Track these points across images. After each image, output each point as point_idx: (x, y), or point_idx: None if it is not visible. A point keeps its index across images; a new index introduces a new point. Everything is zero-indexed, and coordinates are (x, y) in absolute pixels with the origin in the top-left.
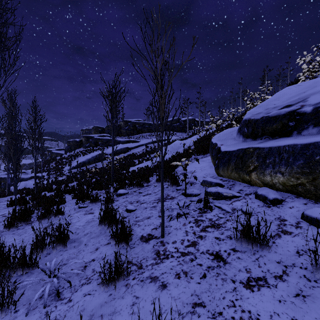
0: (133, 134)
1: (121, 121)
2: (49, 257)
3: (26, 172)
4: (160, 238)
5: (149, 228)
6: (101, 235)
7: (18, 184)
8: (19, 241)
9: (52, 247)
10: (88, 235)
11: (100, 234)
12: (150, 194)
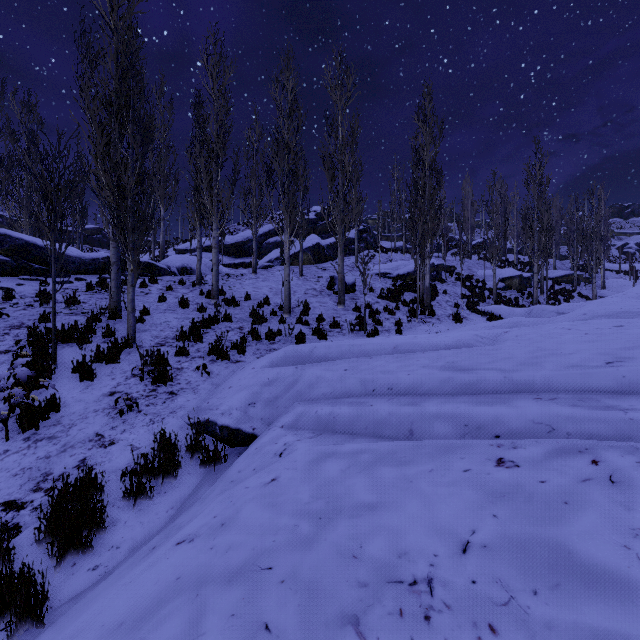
0: None
1: None
2: None
3: None
4: None
5: None
6: None
7: None
8: None
9: None
10: None
11: None
12: None
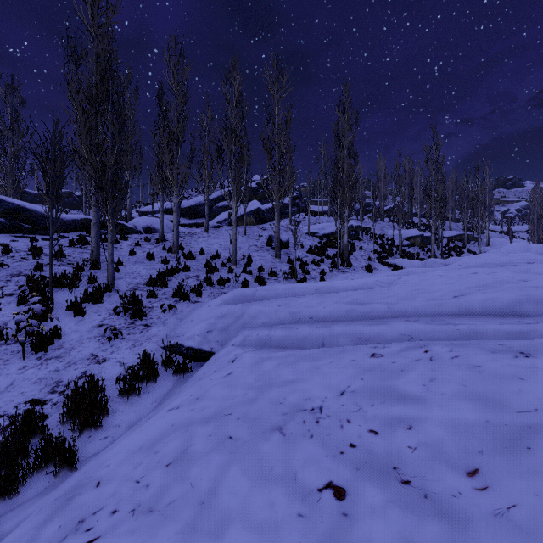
0: None
1: None
2: None
3: None
4: None
5: None
6: None
7: None
8: None
9: None
10: None
11: None
12: None
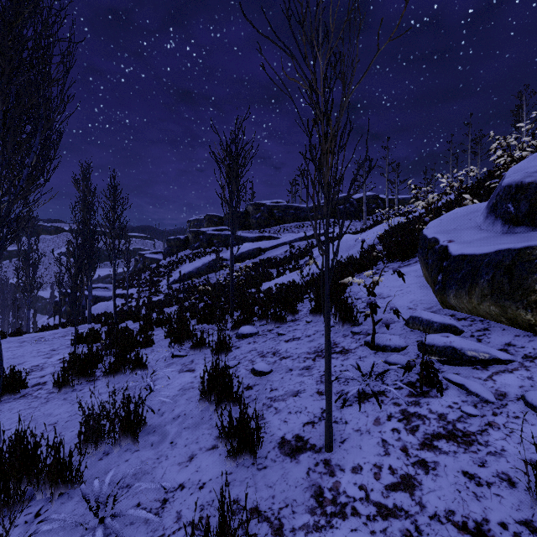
0: (268, 226)
1: (249, 205)
2: (106, 463)
3: (109, 288)
4: (322, 452)
5: (298, 421)
6: (203, 423)
7: (97, 305)
8: (68, 416)
9: (115, 438)
10: (180, 421)
11: (201, 421)
12: (299, 338)
